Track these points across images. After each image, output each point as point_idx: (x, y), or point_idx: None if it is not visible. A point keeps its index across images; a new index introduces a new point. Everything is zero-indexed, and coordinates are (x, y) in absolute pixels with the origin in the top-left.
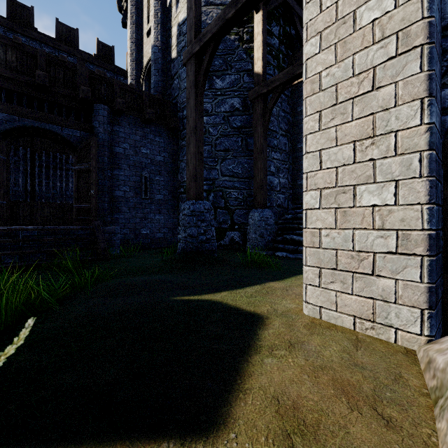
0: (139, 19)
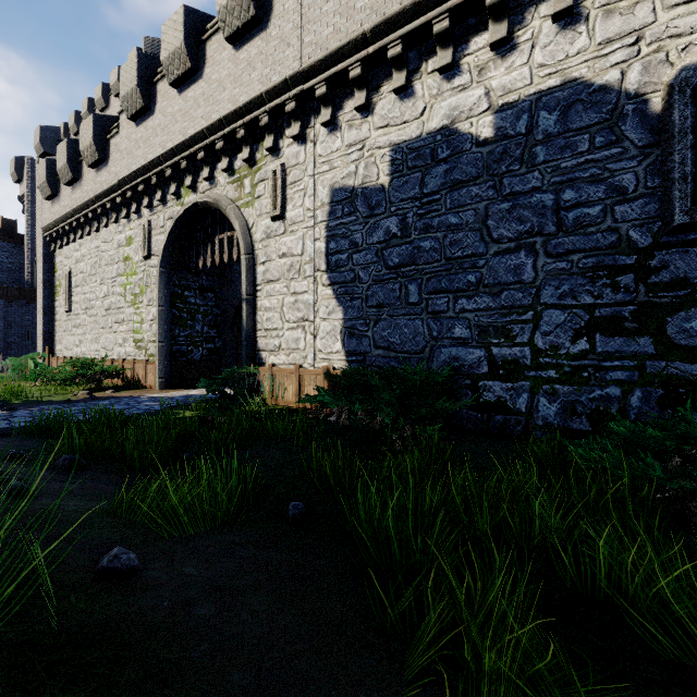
0: (34, 222)
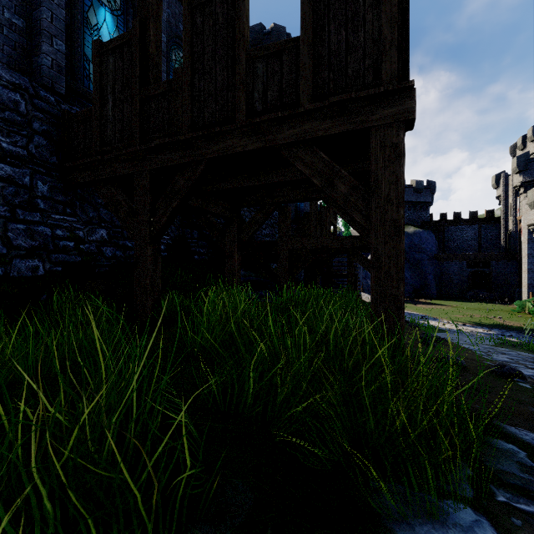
0: (506, 210)
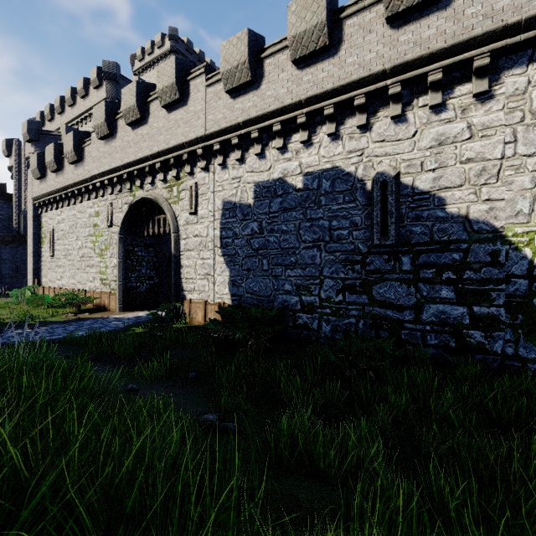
0: (20, 186)
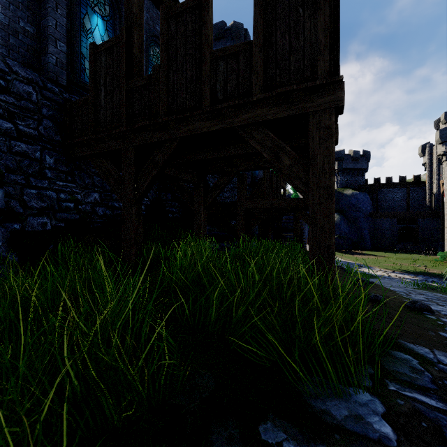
0: (431, 175)
